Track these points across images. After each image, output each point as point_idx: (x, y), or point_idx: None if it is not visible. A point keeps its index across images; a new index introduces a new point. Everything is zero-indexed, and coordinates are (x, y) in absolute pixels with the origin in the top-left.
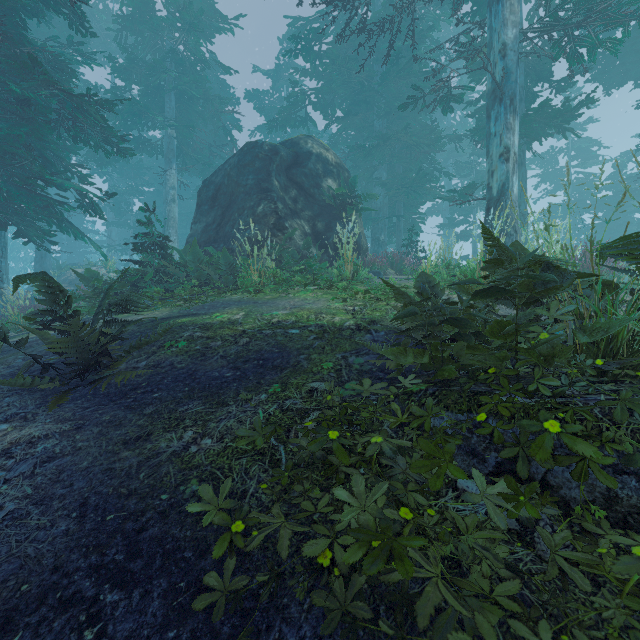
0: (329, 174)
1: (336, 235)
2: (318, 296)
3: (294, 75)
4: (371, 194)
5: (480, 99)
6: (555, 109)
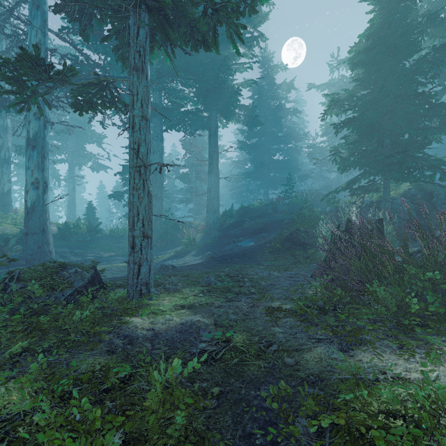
0: None
1: None
2: None
3: None
4: None
5: None
6: None
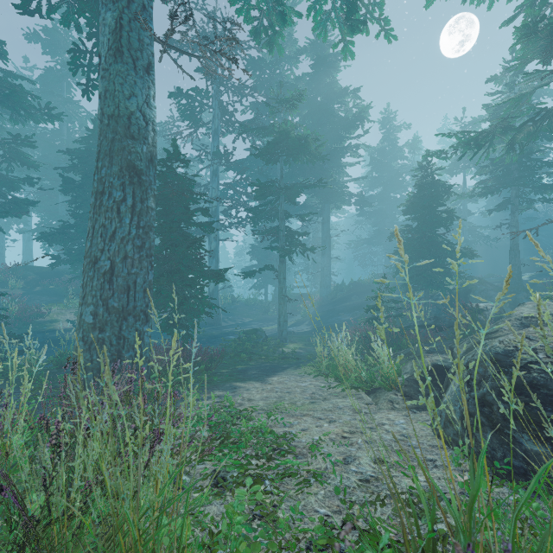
0: None
1: None
2: None
3: None
4: None
5: None
6: None
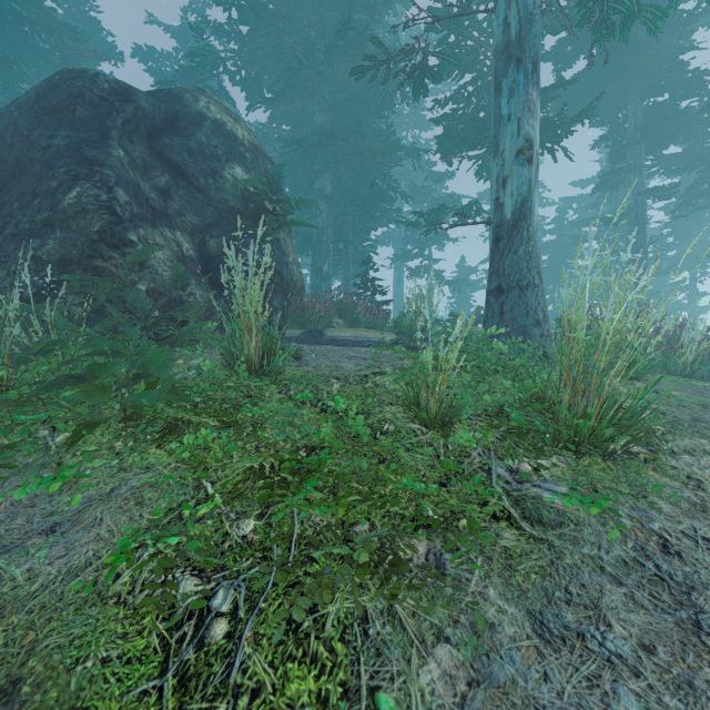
0: (237, 158)
1: (221, 267)
2: (131, 457)
3: (209, 41)
4: (308, 199)
5: (449, 100)
6: (548, 118)
